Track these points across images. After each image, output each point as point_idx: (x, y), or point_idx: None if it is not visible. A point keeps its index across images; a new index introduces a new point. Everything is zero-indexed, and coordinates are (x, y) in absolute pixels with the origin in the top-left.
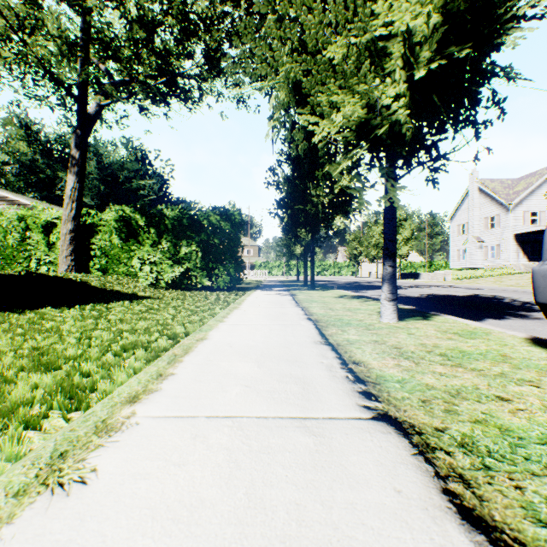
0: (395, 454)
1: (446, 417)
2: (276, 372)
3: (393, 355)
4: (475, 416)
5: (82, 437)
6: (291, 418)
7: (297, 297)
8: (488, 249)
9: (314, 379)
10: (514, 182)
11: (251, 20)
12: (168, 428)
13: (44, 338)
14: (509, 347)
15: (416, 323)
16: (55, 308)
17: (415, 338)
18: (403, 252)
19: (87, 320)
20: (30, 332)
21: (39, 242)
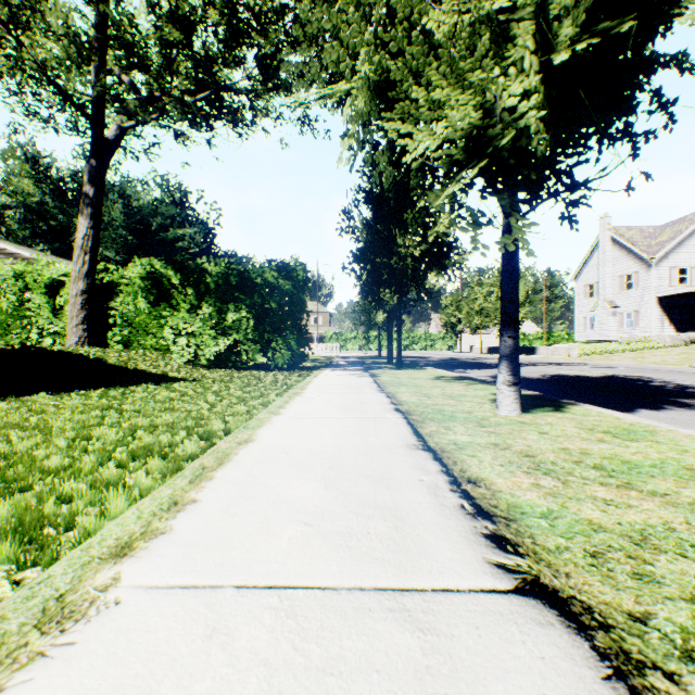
0: (572, 677)
1: (641, 589)
2: (353, 497)
3: (526, 469)
4: (689, 588)
5: (11, 635)
6: (379, 590)
7: (379, 378)
8: (624, 316)
9: (411, 511)
10: (656, 230)
11: (318, 1)
12: (168, 613)
13: (22, 438)
14: (692, 454)
15: (547, 416)
16: (51, 394)
17: (551, 439)
18: None
19: (91, 412)
20: (4, 431)
21: (42, 306)
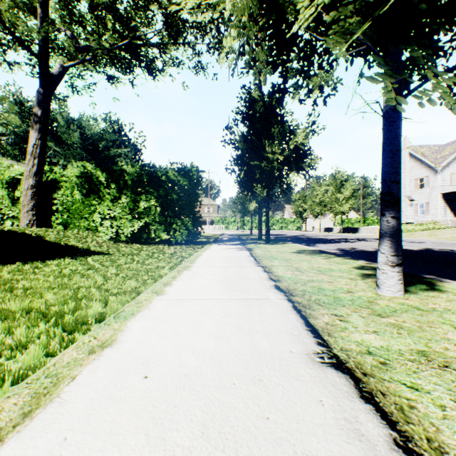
0: None
1: None
2: None
3: None
4: None
5: None
6: None
7: (254, 252)
8: (418, 206)
9: None
10: (440, 148)
11: None
12: None
13: None
14: None
15: (434, 298)
16: None
17: None
18: (345, 209)
19: None
20: None
21: (4, 197)
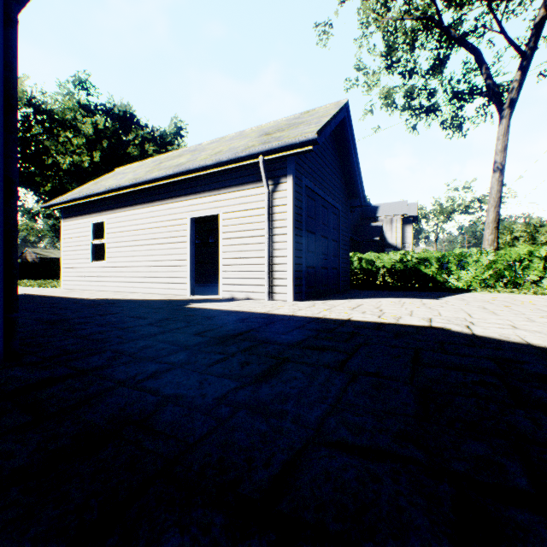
0: None
1: None
2: None
3: None
4: None
5: None
6: None
7: None
8: None
9: None
10: None
11: None
12: None
13: None
14: None
15: None
16: None
17: None
18: None
19: None
20: None
21: None
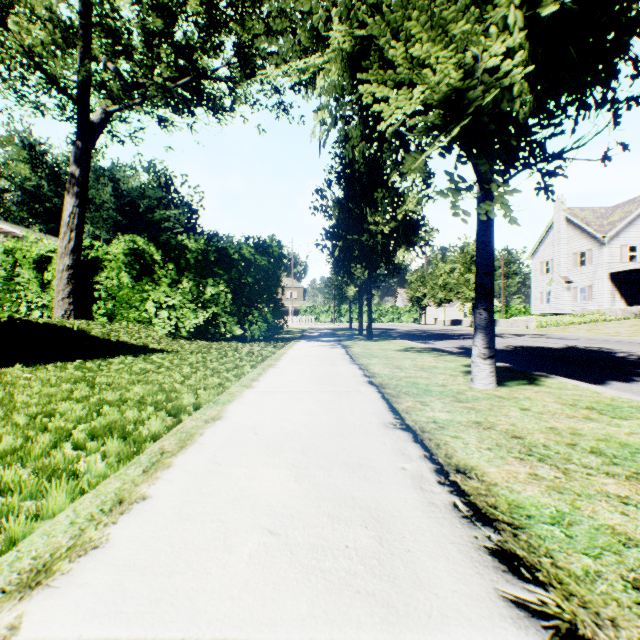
0: None
1: None
2: (327, 492)
3: (518, 454)
4: None
5: None
6: None
7: (351, 349)
8: (577, 290)
9: (396, 514)
10: (608, 211)
11: None
12: None
13: None
14: None
15: (524, 390)
16: (28, 366)
17: (535, 416)
18: None
19: (61, 386)
20: None
21: (31, 281)
